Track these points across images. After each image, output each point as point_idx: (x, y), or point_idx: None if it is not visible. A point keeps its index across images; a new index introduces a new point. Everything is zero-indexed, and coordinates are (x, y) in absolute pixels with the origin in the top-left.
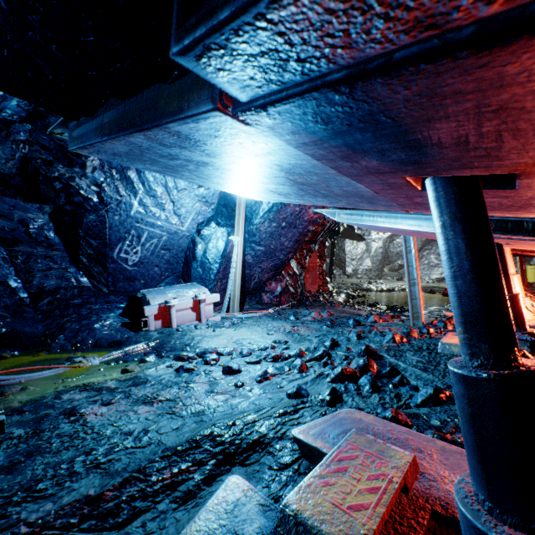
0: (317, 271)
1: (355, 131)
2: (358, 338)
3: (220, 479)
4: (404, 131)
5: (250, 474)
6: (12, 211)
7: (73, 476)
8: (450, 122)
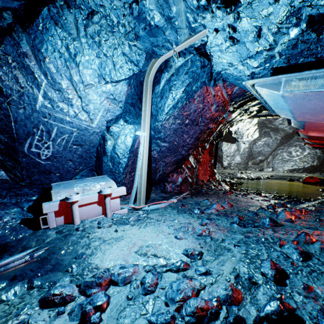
0: (207, 164)
1: None
2: (303, 259)
3: None
4: None
5: None
6: None
7: None
8: None
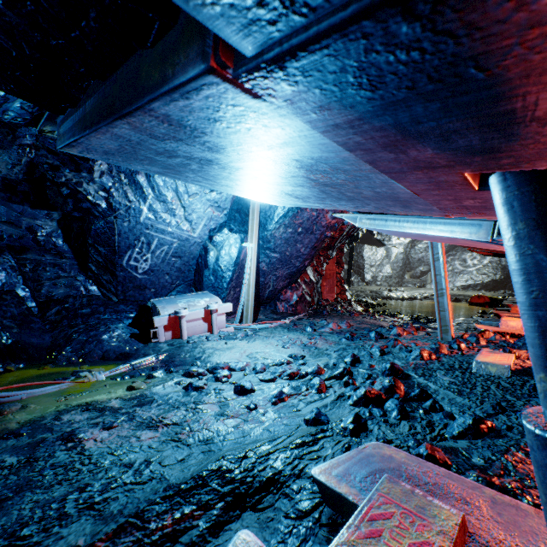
0: (334, 278)
1: (416, 100)
2: (381, 354)
3: (228, 528)
4: (496, 96)
5: (263, 522)
6: (20, 217)
7: (62, 520)
8: None
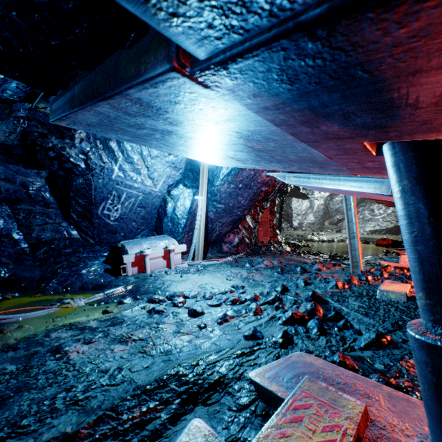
0: (268, 224)
1: (323, 91)
2: (305, 284)
3: (184, 418)
4: (379, 89)
5: (211, 414)
6: (15, 175)
7: (53, 413)
8: (441, 74)
